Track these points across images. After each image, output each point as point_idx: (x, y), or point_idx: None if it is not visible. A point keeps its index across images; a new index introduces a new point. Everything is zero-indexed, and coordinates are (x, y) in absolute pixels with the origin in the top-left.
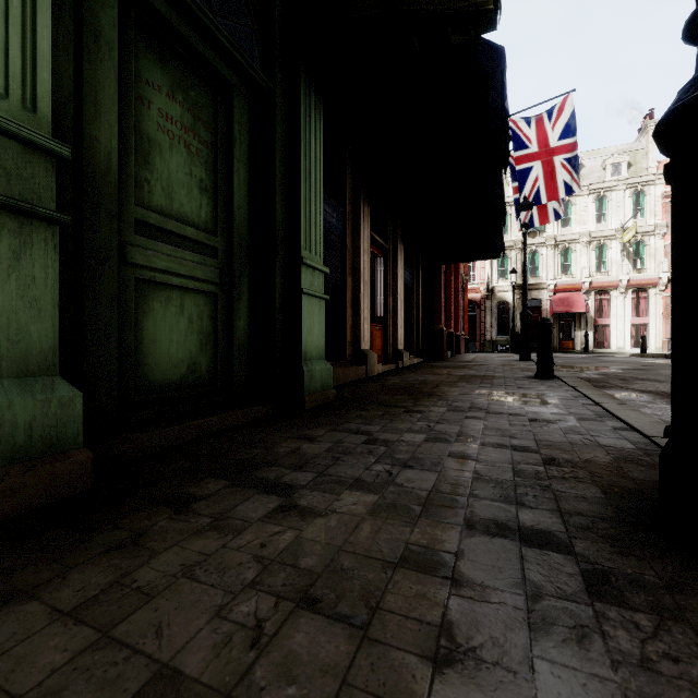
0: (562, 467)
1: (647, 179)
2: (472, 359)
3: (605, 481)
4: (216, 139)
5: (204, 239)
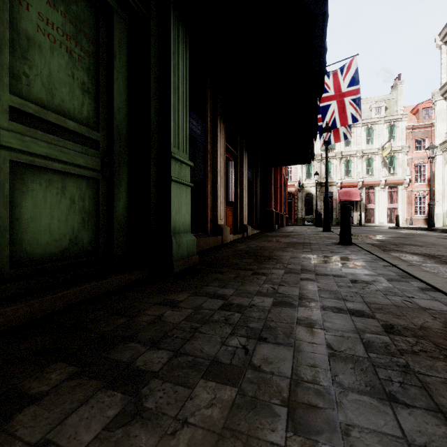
0: (405, 336)
1: (397, 117)
2: (292, 230)
3: None
4: (98, 50)
5: (86, 132)
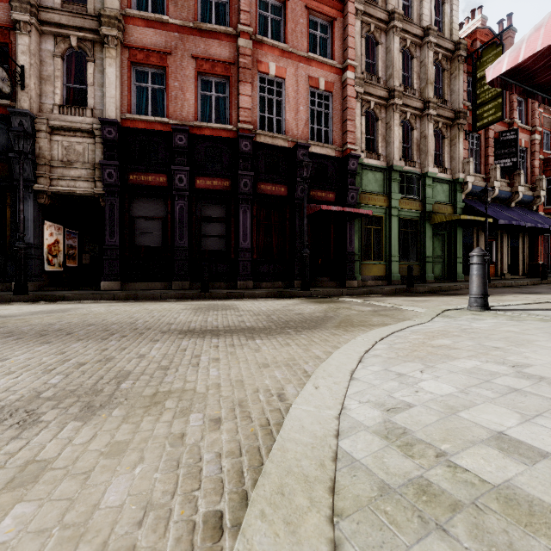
0: None
1: None
2: None
3: None
4: (442, 242)
5: (440, 257)
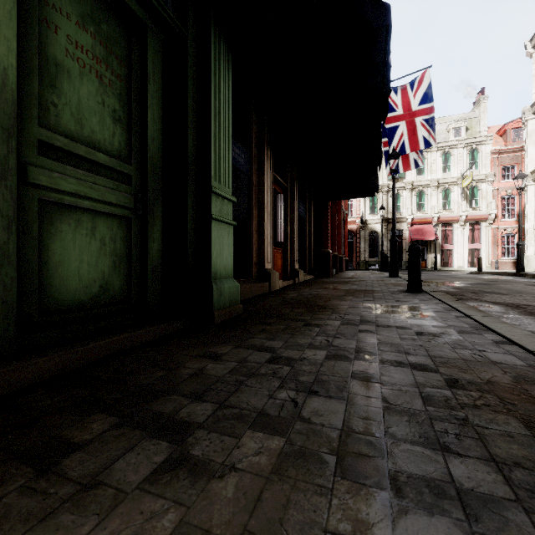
0: (468, 391)
1: (480, 140)
2: (353, 276)
3: (521, 410)
4: (130, 73)
5: (117, 166)
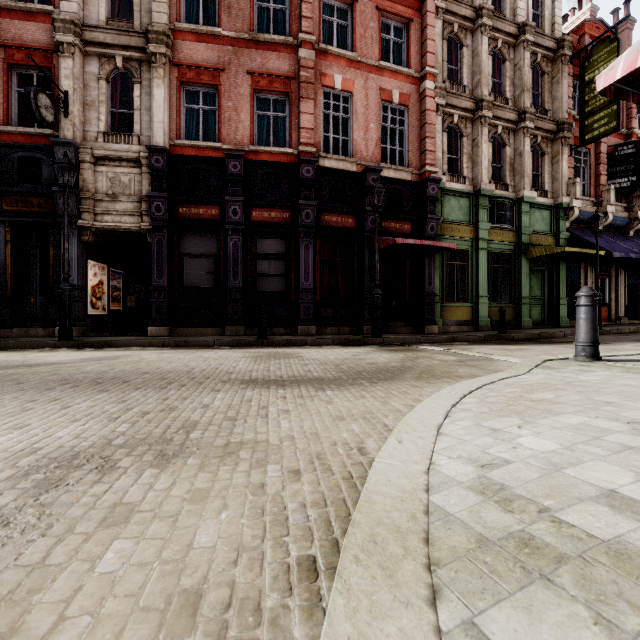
0: None
1: None
2: None
3: None
4: (541, 280)
5: (539, 298)
